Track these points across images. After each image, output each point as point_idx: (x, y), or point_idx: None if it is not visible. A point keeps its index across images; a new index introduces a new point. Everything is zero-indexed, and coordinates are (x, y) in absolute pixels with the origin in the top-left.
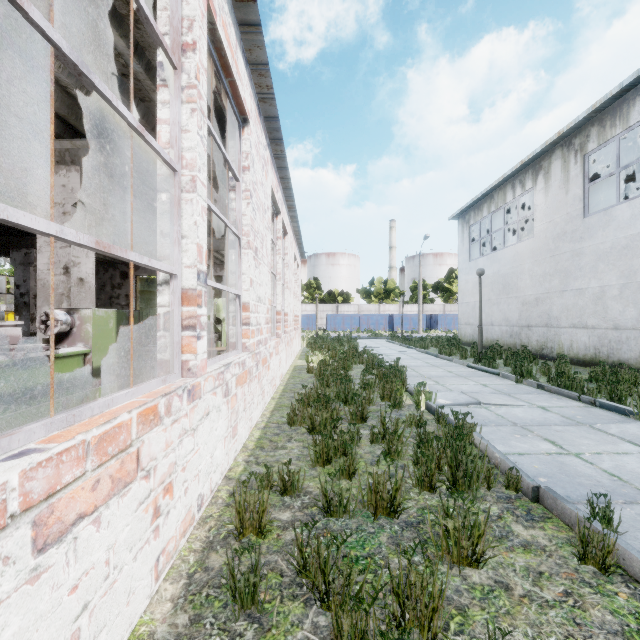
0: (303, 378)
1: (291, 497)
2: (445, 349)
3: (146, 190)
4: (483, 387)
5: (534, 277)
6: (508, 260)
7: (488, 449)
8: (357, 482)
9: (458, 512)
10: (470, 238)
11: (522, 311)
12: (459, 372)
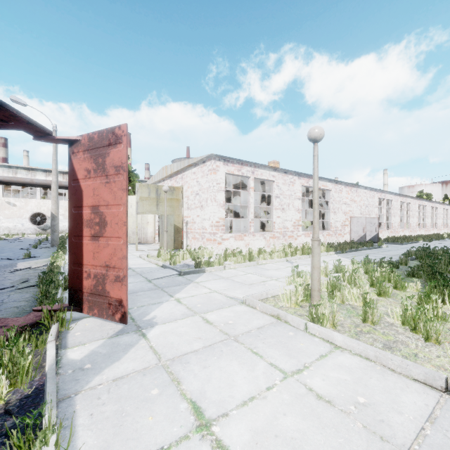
0: None
1: None
2: None
3: None
4: None
5: None
6: None
7: None
8: None
9: None
10: None
11: None
12: None
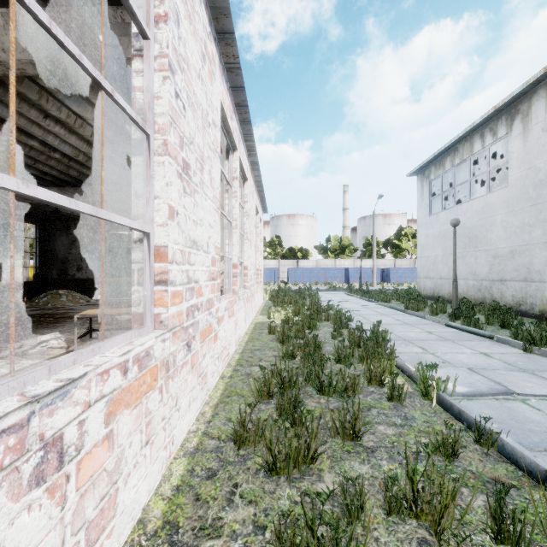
0: (263, 341)
1: None
2: (412, 304)
3: (80, 122)
4: (487, 358)
5: (509, 228)
6: (476, 212)
7: None
8: None
9: None
10: (430, 193)
11: (493, 264)
12: (441, 333)
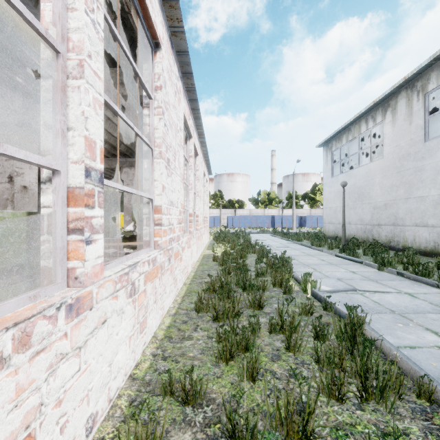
0: (210, 265)
1: (193, 407)
2: (316, 242)
3: None
4: (353, 274)
5: (383, 188)
6: (362, 176)
7: (383, 344)
8: (261, 385)
9: (377, 435)
10: (332, 160)
11: (373, 213)
12: (330, 260)
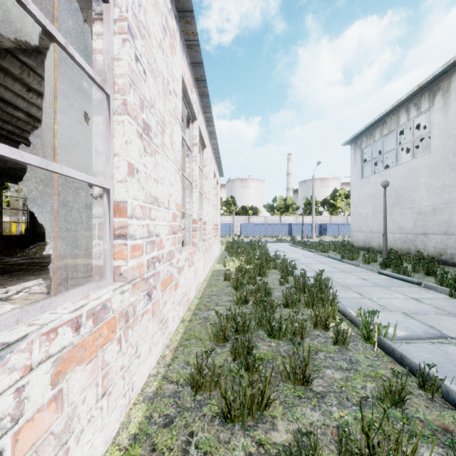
0: (220, 287)
1: None
2: (347, 254)
3: (59, 95)
4: (418, 303)
5: (431, 189)
6: (402, 175)
7: None
8: None
9: None
10: (362, 159)
11: (417, 220)
12: (374, 280)
